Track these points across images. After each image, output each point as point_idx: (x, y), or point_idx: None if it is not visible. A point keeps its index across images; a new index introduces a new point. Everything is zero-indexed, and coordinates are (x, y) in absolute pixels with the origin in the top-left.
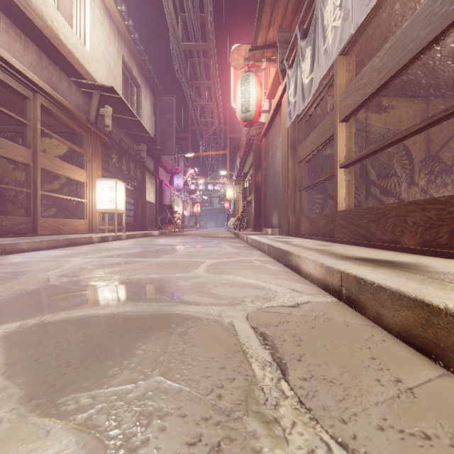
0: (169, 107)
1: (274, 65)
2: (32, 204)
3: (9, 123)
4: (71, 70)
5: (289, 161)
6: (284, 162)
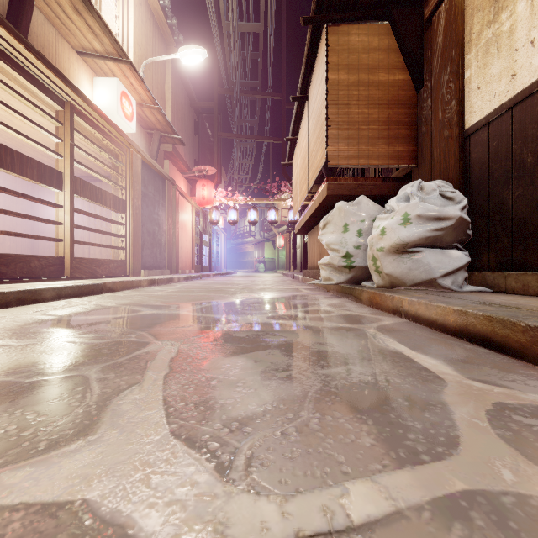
0: None
1: None
2: None
3: None
4: None
5: None
6: None
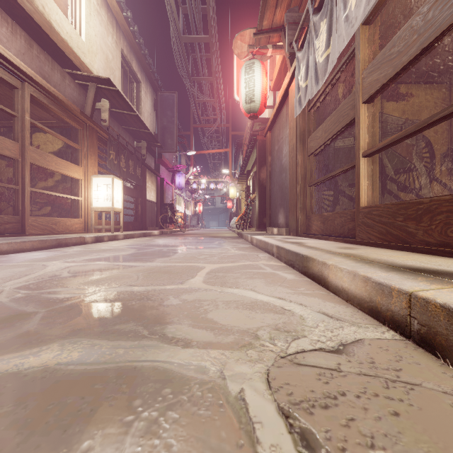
0: (171, 103)
1: (280, 52)
2: (20, 202)
3: (1, 117)
4: (65, 60)
5: (298, 154)
6: (292, 156)
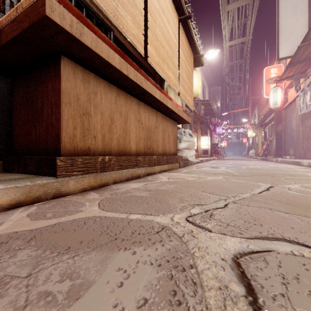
0: (217, 92)
1: (291, 80)
2: None
3: None
4: None
5: (300, 127)
6: (297, 127)
